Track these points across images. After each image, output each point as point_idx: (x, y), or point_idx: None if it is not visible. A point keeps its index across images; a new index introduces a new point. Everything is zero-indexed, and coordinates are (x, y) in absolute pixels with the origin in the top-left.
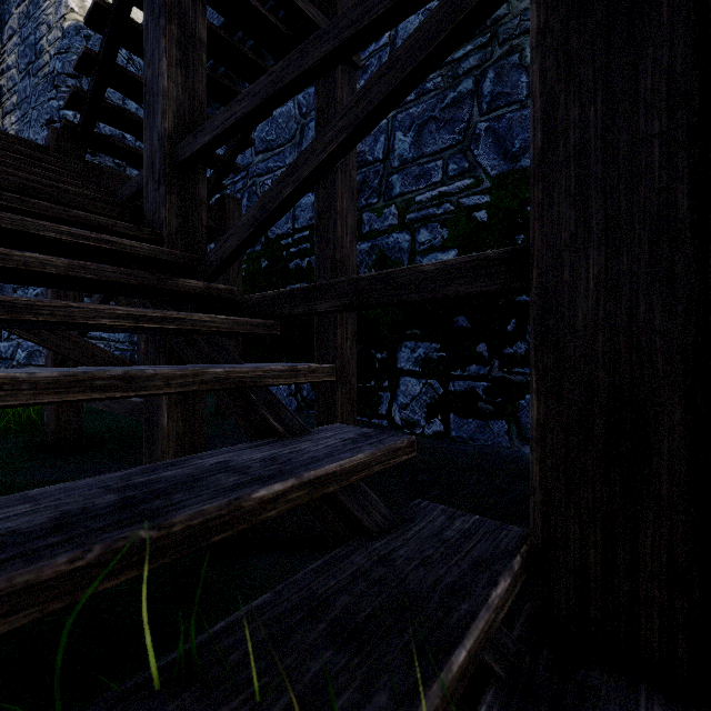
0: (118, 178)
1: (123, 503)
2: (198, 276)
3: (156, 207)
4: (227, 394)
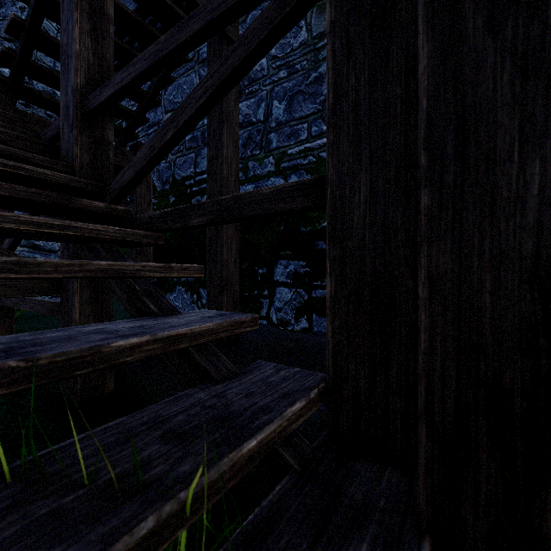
0: (45, 124)
1: (5, 349)
2: (103, 200)
3: (70, 145)
4: (118, 288)
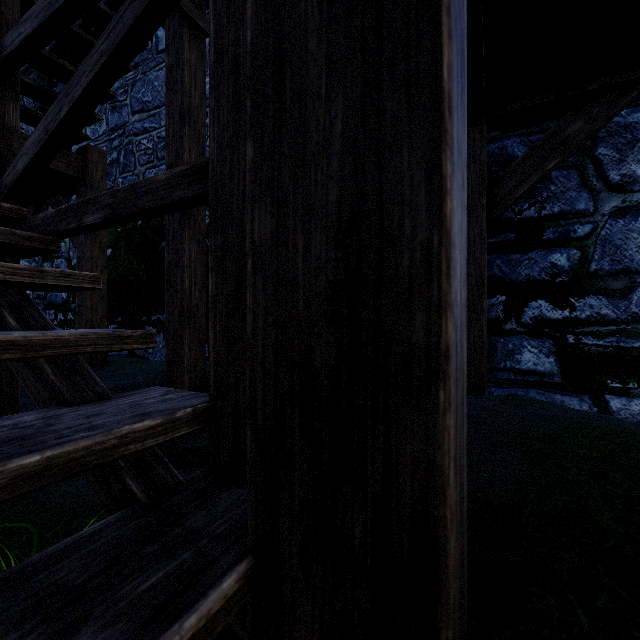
0: None
1: None
2: None
3: None
4: None
